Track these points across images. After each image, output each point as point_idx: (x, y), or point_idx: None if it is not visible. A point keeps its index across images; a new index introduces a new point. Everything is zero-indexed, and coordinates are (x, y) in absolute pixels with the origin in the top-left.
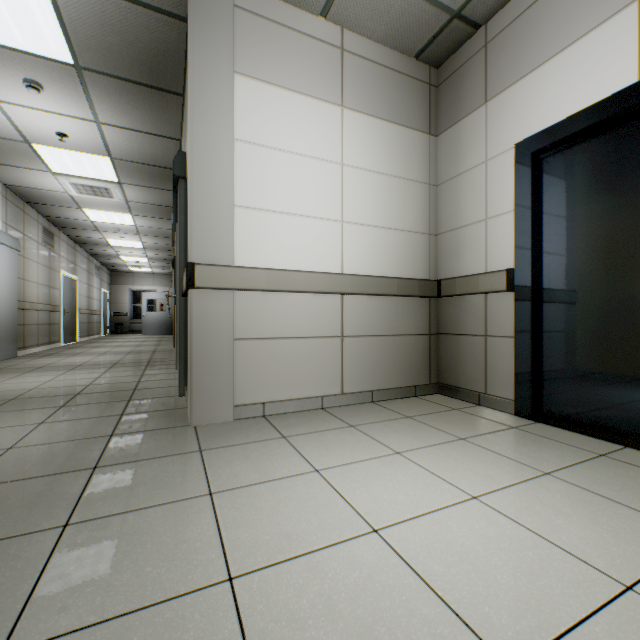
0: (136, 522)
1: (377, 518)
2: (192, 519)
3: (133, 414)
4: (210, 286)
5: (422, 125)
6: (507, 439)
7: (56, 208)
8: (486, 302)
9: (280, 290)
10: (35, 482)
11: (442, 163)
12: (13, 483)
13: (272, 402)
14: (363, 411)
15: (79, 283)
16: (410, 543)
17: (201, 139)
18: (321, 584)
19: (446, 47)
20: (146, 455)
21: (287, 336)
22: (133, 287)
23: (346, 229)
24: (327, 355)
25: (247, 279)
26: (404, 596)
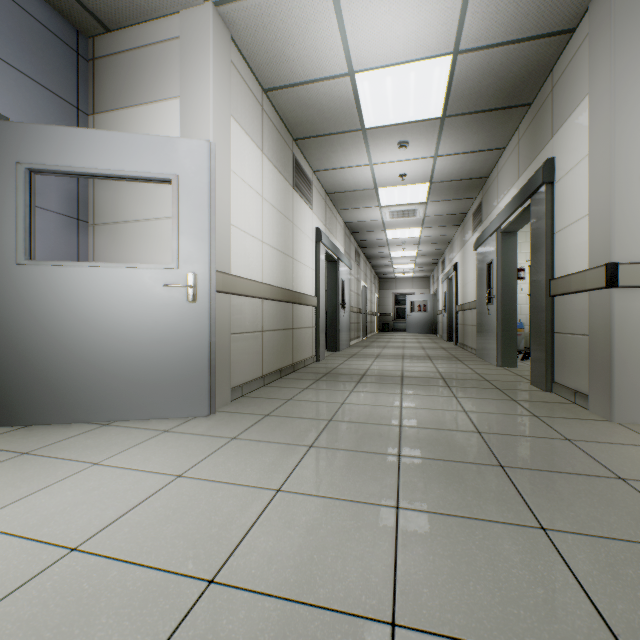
0: None
1: None
2: None
3: (524, 401)
4: (634, 284)
5: None
6: None
7: (367, 233)
8: None
9: None
10: (530, 439)
11: None
12: (513, 436)
13: None
14: None
15: (367, 290)
16: None
17: (622, 139)
18: None
19: None
20: (604, 439)
21: None
22: (395, 291)
23: None
24: None
25: None
26: None
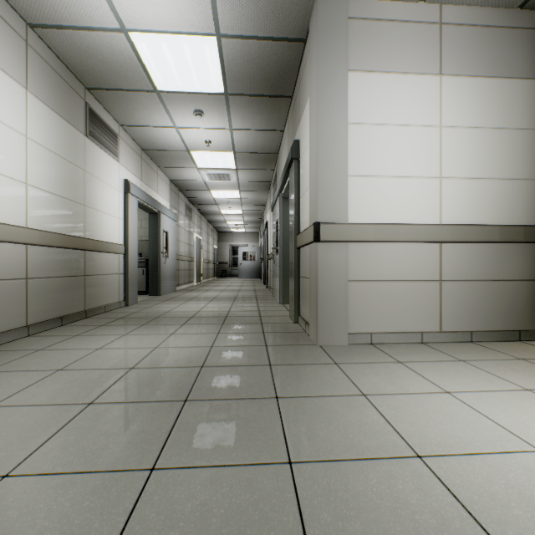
0: (321, 404)
1: None
2: (361, 410)
3: (270, 333)
4: (330, 239)
5: (527, 72)
6: None
7: (195, 192)
8: None
9: (385, 241)
10: (240, 368)
11: None
12: (228, 367)
13: (377, 333)
14: (465, 349)
15: (203, 242)
16: None
17: (324, 128)
18: (506, 479)
19: None
20: (298, 361)
21: (390, 279)
22: (232, 243)
23: (444, 184)
24: (425, 296)
25: (358, 233)
26: None
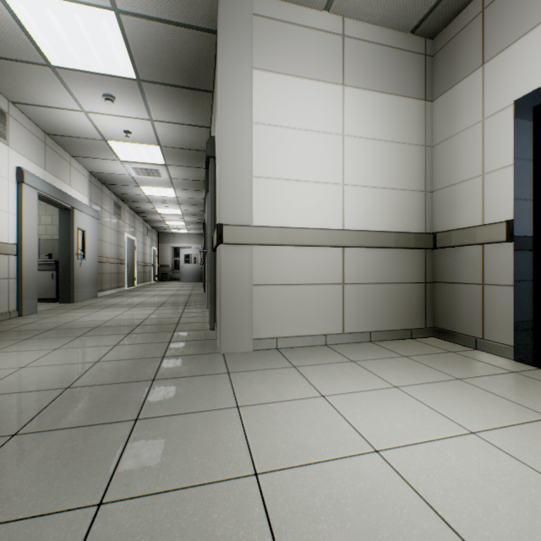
0: (184, 422)
1: (378, 441)
2: (224, 425)
3: (177, 342)
4: (234, 242)
5: (417, 93)
6: (506, 382)
7: (122, 187)
8: (483, 252)
9: (290, 244)
10: (114, 387)
11: (437, 125)
12: (101, 386)
13: (283, 337)
14: (362, 349)
15: (137, 242)
16: (409, 465)
17: (228, 125)
18: (330, 489)
19: (441, 18)
20: (188, 373)
21: (296, 283)
22: (174, 245)
23: (346, 191)
24: (330, 299)
25: (263, 236)
26: (405, 510)
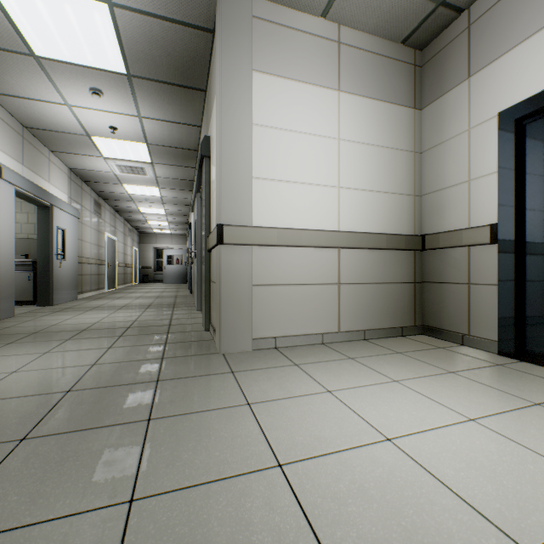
0: (198, 421)
1: (388, 430)
2: (239, 421)
3: (174, 343)
4: (234, 242)
5: (408, 101)
6: (494, 374)
7: (104, 185)
8: (469, 254)
9: (288, 245)
10: (118, 389)
11: (426, 133)
12: (104, 388)
13: (282, 337)
14: (358, 347)
15: (118, 243)
16: (420, 451)
17: (227, 126)
18: (352, 475)
19: (430, 31)
20: (192, 373)
21: (294, 283)
22: (156, 245)
23: (342, 193)
24: (326, 299)
25: (263, 236)
26: (423, 489)
